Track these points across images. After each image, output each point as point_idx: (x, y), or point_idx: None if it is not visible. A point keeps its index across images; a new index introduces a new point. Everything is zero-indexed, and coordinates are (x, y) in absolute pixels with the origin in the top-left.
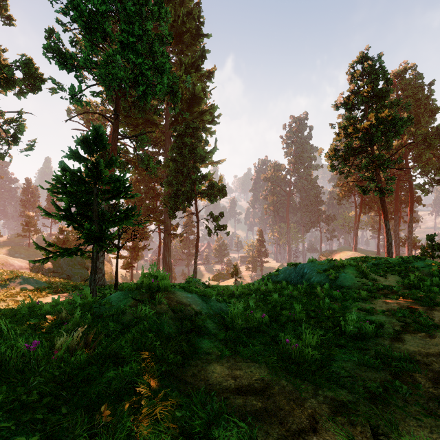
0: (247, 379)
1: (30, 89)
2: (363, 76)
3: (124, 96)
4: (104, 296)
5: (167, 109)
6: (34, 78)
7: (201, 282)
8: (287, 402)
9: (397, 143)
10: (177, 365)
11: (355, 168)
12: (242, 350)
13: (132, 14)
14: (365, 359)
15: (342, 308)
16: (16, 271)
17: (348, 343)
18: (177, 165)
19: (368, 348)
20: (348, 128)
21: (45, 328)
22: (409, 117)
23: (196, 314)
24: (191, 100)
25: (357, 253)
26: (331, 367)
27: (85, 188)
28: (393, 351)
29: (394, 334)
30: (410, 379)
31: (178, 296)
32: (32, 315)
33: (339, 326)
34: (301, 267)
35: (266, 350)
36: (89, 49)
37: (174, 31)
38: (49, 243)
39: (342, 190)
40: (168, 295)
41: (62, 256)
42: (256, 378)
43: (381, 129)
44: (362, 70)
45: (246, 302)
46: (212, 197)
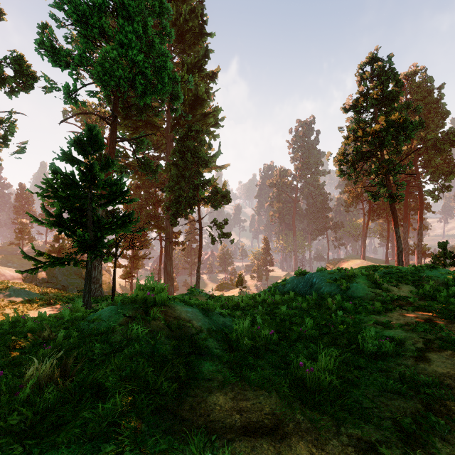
0: (255, 413)
1: (22, 88)
2: (372, 78)
3: (122, 96)
4: (94, 311)
5: (168, 111)
6: (26, 76)
7: (203, 293)
8: (304, 445)
9: (406, 148)
10: (172, 397)
11: (364, 174)
12: (249, 375)
13: (131, 9)
14: (390, 385)
15: (356, 321)
16: (7, 281)
17: (368, 363)
18: (178, 169)
19: (390, 369)
20: (357, 132)
21: (24, 349)
22: (420, 121)
23: (196, 331)
24: (194, 102)
25: (365, 261)
26: (352, 394)
27: (79, 193)
28: (419, 373)
29: (418, 352)
30: (445, 410)
31: (177, 311)
32: (13, 333)
33: (355, 344)
34: (310, 276)
35: (276, 374)
36: (84, 45)
37: (176, 29)
38: (39, 252)
39: (349, 197)
40: (165, 310)
41: (53, 266)
42: (265, 412)
43: (391, 133)
44: (372, 71)
45: (252, 315)
46: (216, 203)
